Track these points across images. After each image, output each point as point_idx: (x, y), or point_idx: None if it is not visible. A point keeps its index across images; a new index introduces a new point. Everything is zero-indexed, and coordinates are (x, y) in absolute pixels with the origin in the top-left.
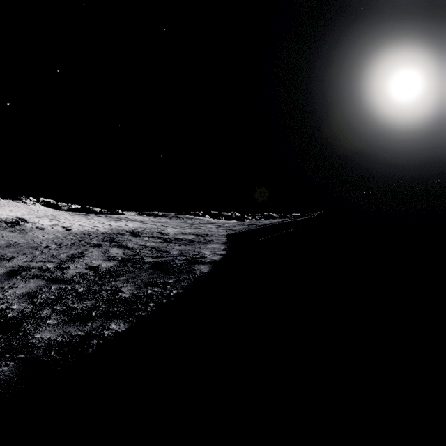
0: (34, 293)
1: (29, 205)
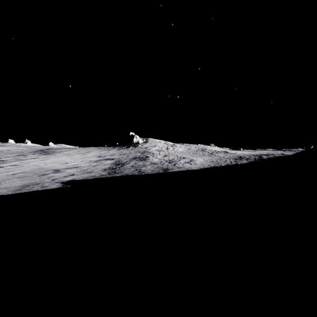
0: (261, 158)
1: (214, 147)
